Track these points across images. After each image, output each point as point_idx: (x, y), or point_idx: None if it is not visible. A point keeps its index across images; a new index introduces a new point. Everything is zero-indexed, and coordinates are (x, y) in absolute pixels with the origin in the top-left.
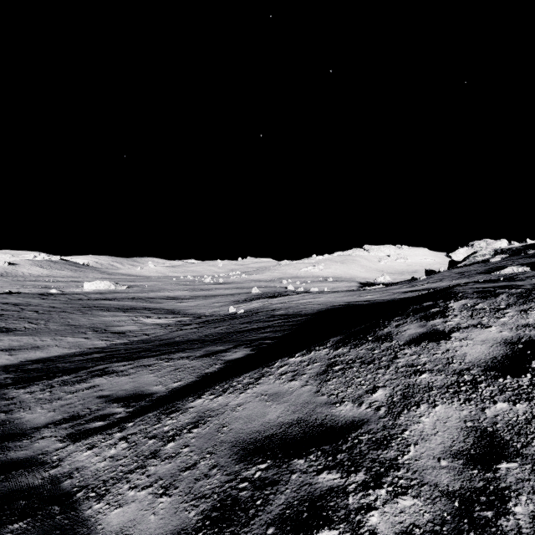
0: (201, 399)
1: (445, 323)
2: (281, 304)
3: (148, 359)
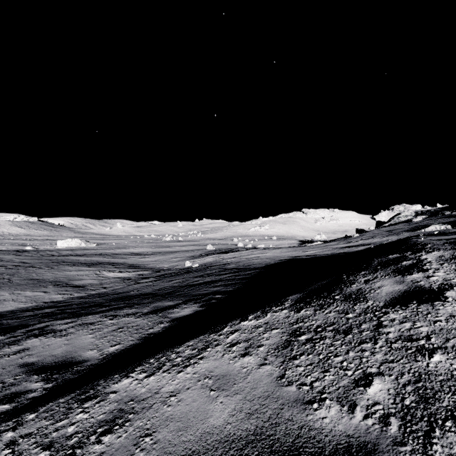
0: (128, 380)
1: (429, 279)
2: (232, 259)
3: (93, 315)
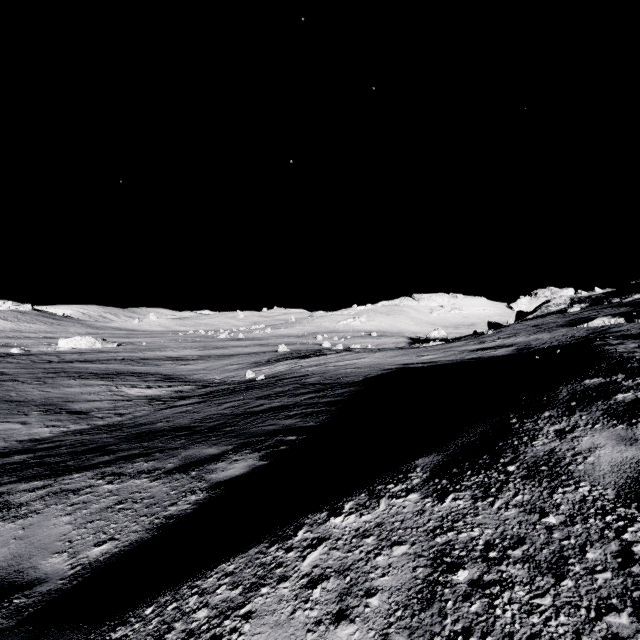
0: None
1: None
2: (314, 367)
3: (82, 474)
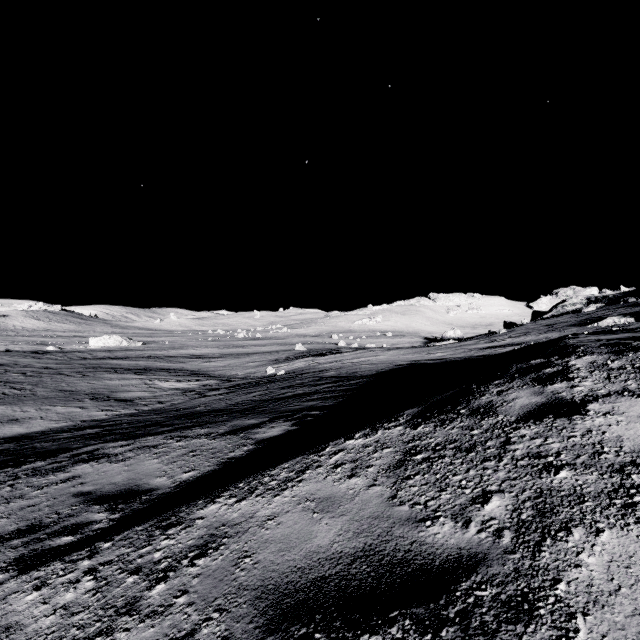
0: (215, 505)
1: (573, 390)
2: (331, 364)
3: (154, 437)
